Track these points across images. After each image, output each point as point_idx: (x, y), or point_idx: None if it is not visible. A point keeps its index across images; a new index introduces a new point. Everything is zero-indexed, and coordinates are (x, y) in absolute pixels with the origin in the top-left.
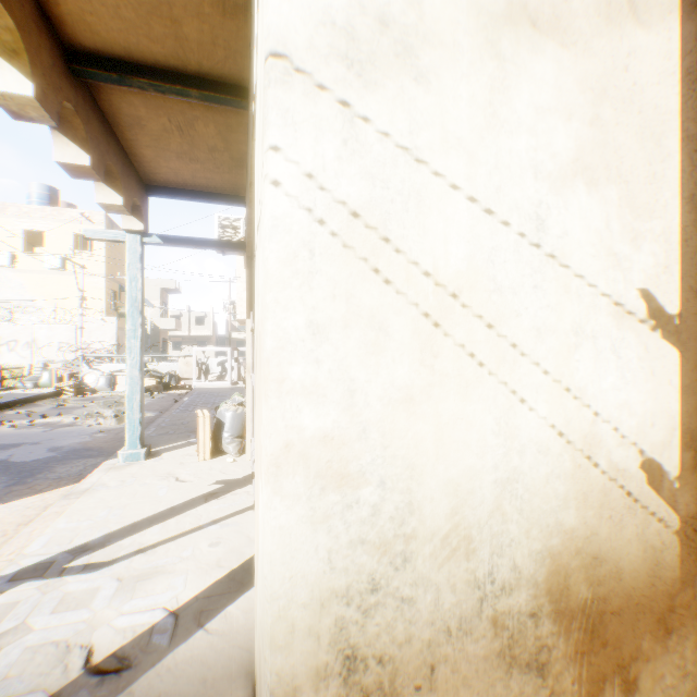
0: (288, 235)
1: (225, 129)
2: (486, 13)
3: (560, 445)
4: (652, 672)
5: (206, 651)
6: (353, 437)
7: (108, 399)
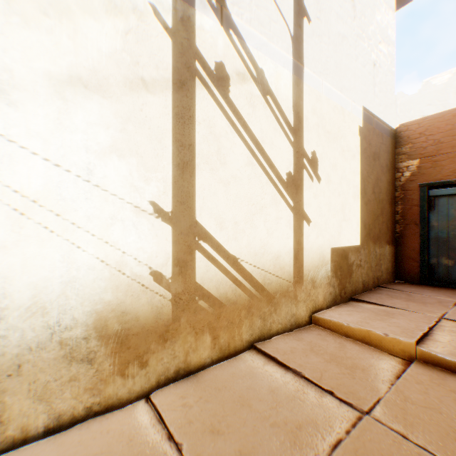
0: None
1: None
2: (56, 79)
3: (102, 266)
4: (157, 358)
5: None
6: None
7: None
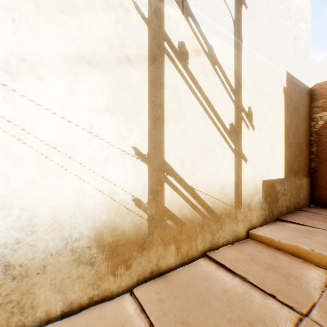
0: None
1: None
2: (68, 59)
3: (100, 194)
4: (138, 262)
5: None
6: (9, 193)
7: None
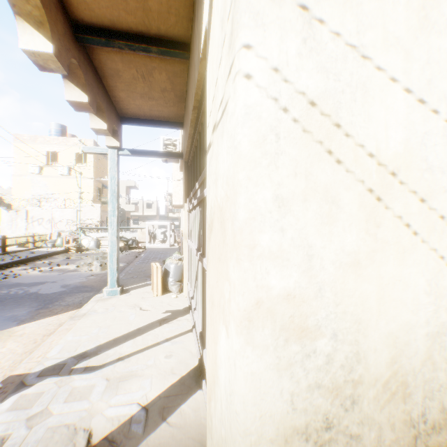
0: (258, 121)
1: (173, 75)
2: None
3: None
4: None
5: (169, 440)
6: (311, 295)
7: (95, 254)
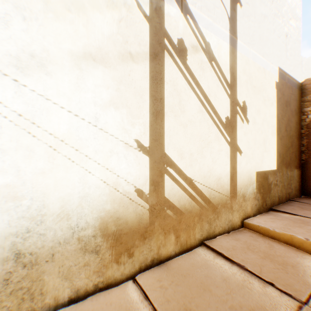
0: None
1: None
2: (75, 55)
3: (104, 185)
4: (140, 250)
5: None
6: (20, 185)
7: None
